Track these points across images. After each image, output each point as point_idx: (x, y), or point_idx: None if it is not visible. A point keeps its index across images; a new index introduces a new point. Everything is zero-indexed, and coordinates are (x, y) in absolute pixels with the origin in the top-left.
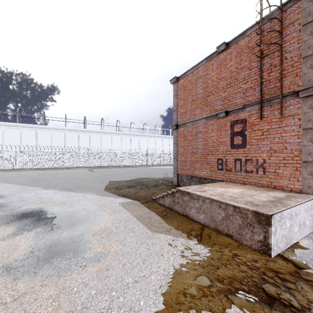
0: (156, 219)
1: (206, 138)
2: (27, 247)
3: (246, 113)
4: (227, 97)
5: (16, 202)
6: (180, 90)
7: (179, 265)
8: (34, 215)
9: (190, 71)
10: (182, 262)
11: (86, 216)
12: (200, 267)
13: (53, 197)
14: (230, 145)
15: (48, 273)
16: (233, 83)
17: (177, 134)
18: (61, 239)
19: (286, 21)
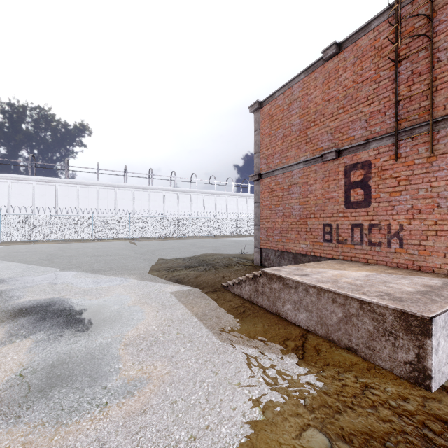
0: (229, 320)
1: (305, 192)
2: (14, 367)
3: (370, 151)
4: (339, 128)
5: (16, 290)
6: (265, 121)
7: (270, 405)
8: (38, 312)
9: (280, 91)
10: (275, 400)
11: (118, 314)
12: (307, 410)
13: (72, 282)
14: (343, 203)
15: (40, 417)
16: (348, 106)
17: (260, 188)
18: (73, 353)
19: (439, 1)
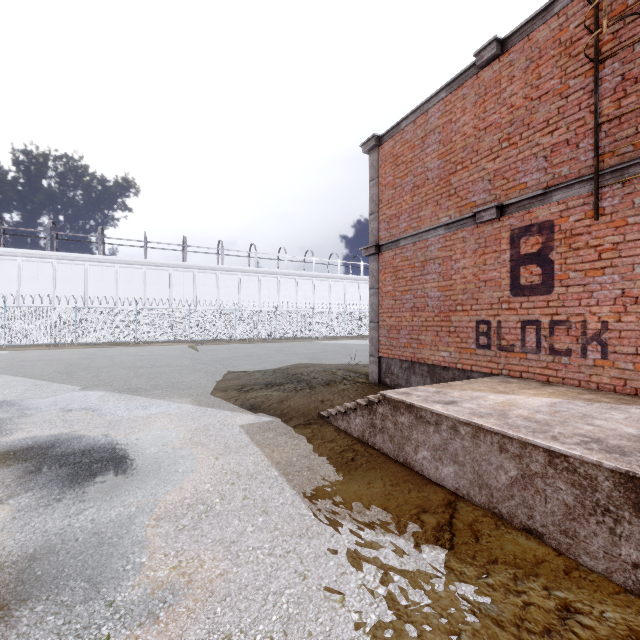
0: (329, 474)
1: (448, 272)
2: None
3: (552, 206)
4: (501, 172)
5: (8, 420)
6: (386, 165)
7: None
8: (33, 457)
9: (409, 119)
10: (406, 636)
11: (154, 462)
12: None
13: (93, 408)
14: (509, 288)
15: None
16: (516, 137)
17: (378, 266)
18: (70, 534)
19: None
